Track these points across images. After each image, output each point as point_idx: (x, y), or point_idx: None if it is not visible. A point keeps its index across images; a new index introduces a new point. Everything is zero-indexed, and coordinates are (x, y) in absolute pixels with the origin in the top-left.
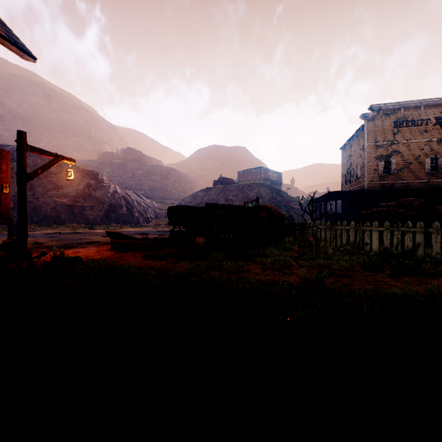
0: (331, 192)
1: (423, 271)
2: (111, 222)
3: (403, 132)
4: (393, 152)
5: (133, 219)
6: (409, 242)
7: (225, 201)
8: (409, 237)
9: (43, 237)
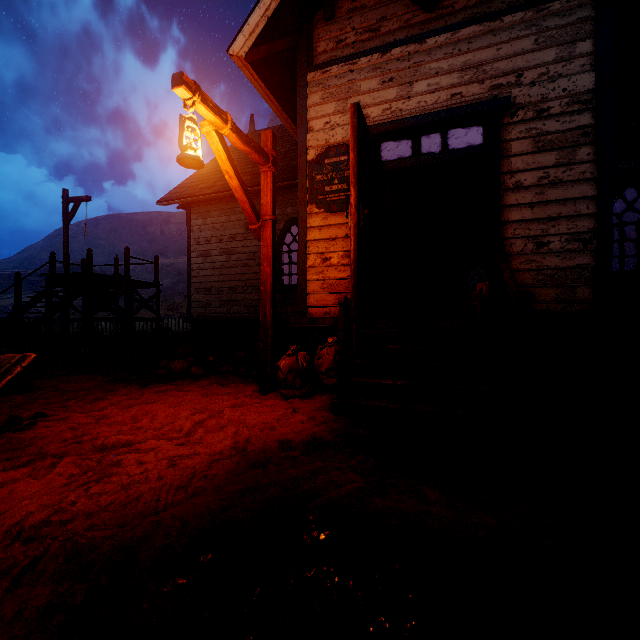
0: None
1: None
2: None
3: None
4: None
5: None
6: None
7: None
8: None
9: None
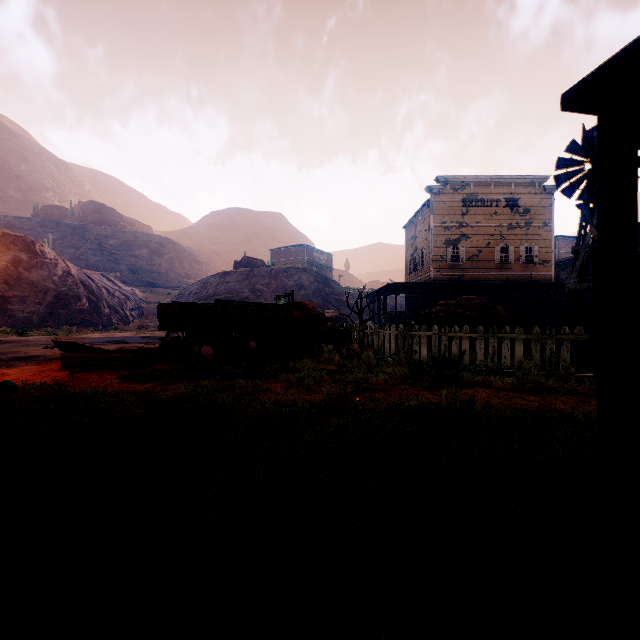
0: (390, 284)
1: (462, 381)
2: (60, 323)
3: (473, 212)
4: (462, 237)
5: (101, 318)
6: (456, 349)
7: (251, 292)
8: (456, 343)
9: None
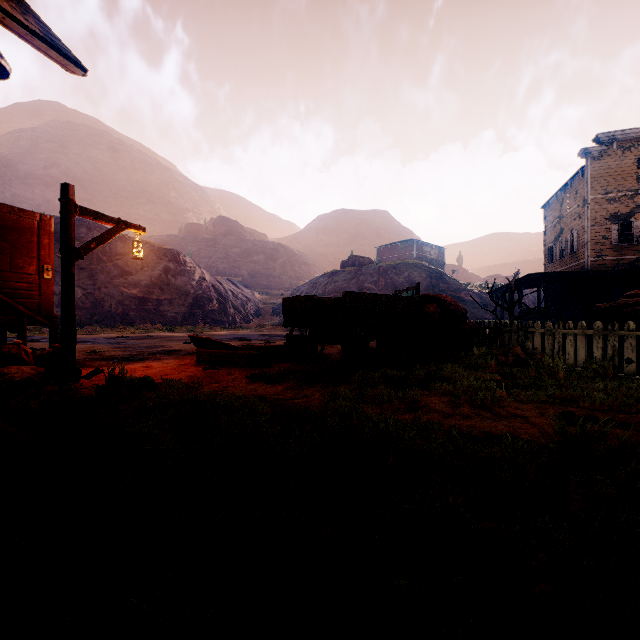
0: (531, 274)
1: None
2: (197, 322)
3: None
4: (636, 209)
5: (227, 317)
6: None
7: (359, 290)
8: None
9: (104, 344)
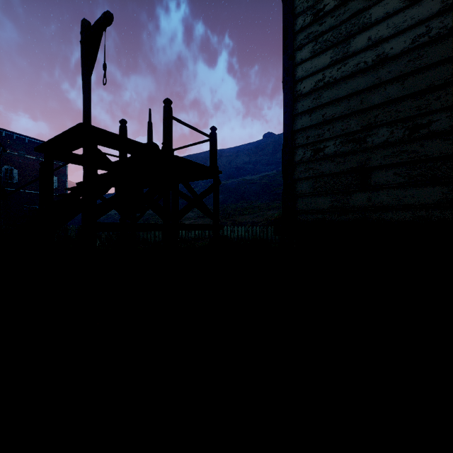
0: None
1: None
2: None
3: None
4: None
5: None
6: None
7: None
8: None
9: None
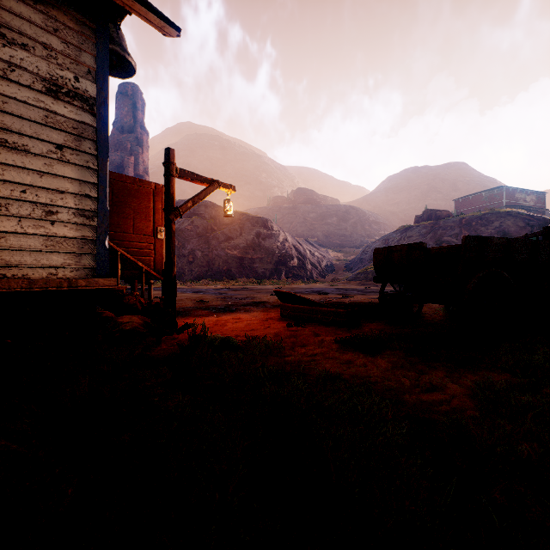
0: None
1: None
2: (281, 277)
3: None
4: None
5: (305, 272)
6: None
7: (437, 244)
8: None
9: (210, 294)
